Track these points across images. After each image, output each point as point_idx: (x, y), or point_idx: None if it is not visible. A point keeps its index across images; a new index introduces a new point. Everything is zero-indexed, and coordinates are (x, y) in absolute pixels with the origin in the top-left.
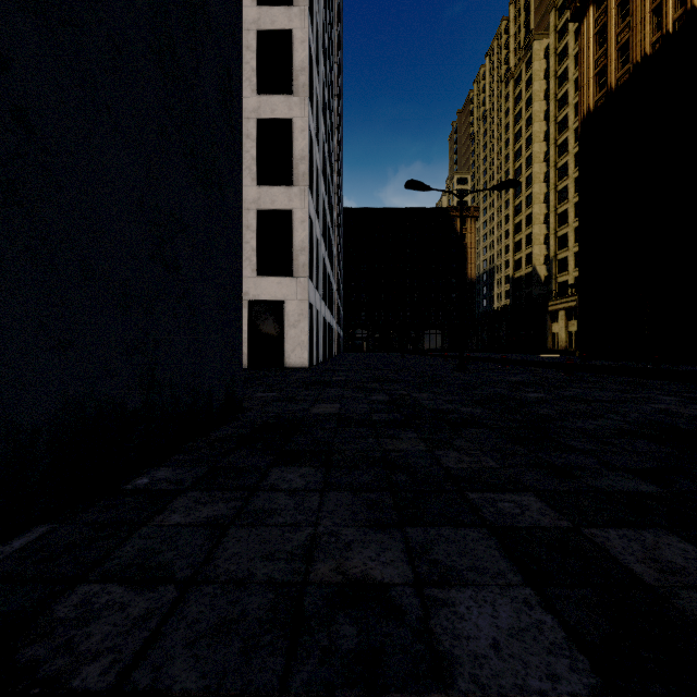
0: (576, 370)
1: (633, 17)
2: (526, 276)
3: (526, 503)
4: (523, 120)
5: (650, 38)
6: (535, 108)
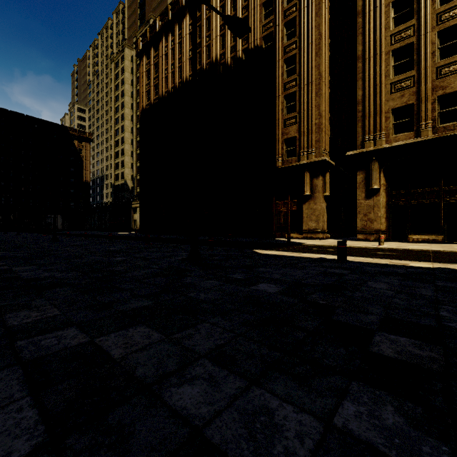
0: (121, 239)
1: (159, 75)
2: (122, 185)
3: (2, 267)
4: (120, 90)
5: (165, 89)
6: (126, 87)
